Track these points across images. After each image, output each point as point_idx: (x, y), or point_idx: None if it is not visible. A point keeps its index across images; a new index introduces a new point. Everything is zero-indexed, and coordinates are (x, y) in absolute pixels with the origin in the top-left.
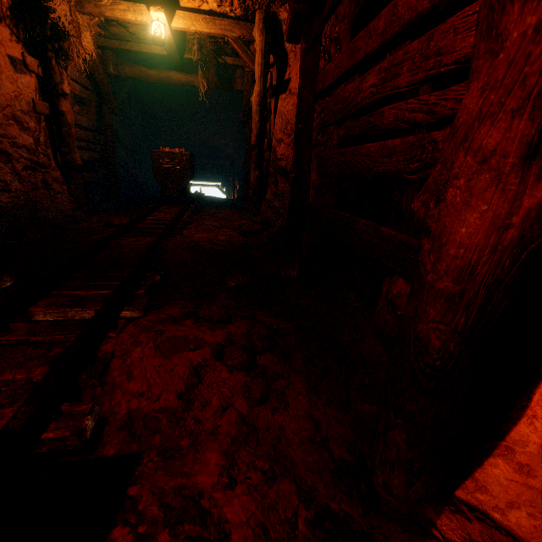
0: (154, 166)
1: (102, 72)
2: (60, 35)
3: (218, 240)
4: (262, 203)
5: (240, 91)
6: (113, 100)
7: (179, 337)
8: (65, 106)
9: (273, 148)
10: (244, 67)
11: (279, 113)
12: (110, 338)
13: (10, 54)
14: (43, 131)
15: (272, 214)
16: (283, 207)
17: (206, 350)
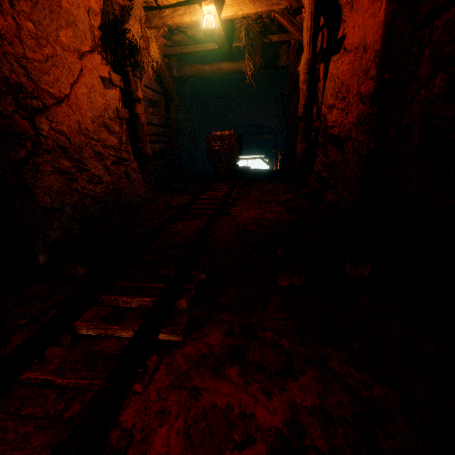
0: (207, 149)
1: (167, 76)
2: (135, 51)
3: (266, 220)
4: (310, 175)
5: (285, 66)
6: (176, 98)
7: (219, 408)
8: (139, 109)
9: (322, 116)
10: (289, 41)
11: (331, 76)
12: (135, 393)
13: (101, 75)
14: (124, 132)
15: (320, 186)
16: (333, 177)
17: (258, 445)
